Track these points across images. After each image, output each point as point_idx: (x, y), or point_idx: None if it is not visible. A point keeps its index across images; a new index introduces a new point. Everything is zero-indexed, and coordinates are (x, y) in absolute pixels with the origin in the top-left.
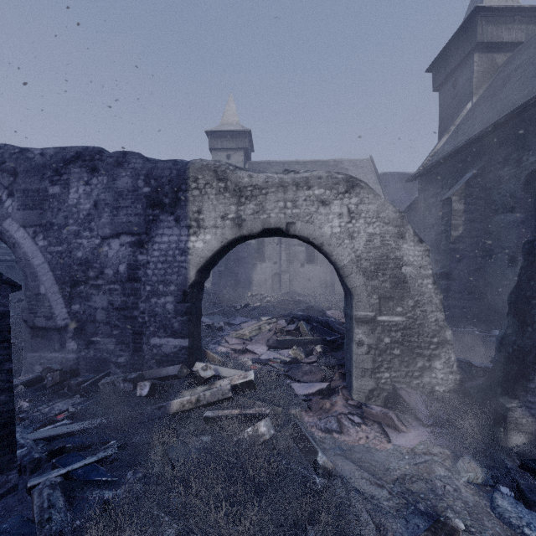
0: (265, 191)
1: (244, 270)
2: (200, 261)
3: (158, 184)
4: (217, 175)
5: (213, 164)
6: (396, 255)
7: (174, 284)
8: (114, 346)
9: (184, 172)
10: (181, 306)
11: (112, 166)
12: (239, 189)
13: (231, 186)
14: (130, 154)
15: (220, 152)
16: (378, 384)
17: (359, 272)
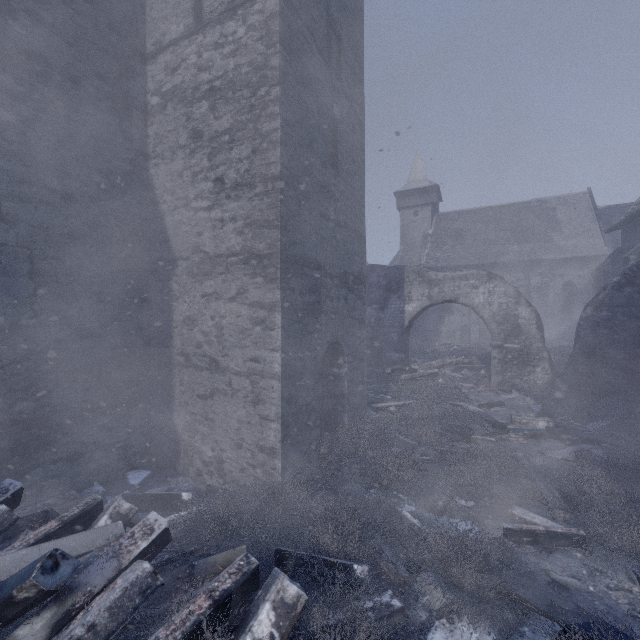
0: (444, 282)
1: (432, 322)
2: (410, 317)
3: (389, 280)
4: (419, 275)
5: (416, 269)
6: (515, 313)
7: (397, 327)
8: (368, 356)
9: (402, 274)
10: (401, 338)
11: (367, 272)
12: (430, 281)
13: (426, 280)
14: (375, 266)
15: (408, 210)
16: (504, 379)
17: (494, 322)
